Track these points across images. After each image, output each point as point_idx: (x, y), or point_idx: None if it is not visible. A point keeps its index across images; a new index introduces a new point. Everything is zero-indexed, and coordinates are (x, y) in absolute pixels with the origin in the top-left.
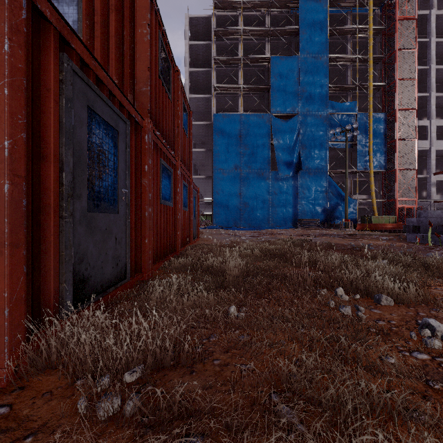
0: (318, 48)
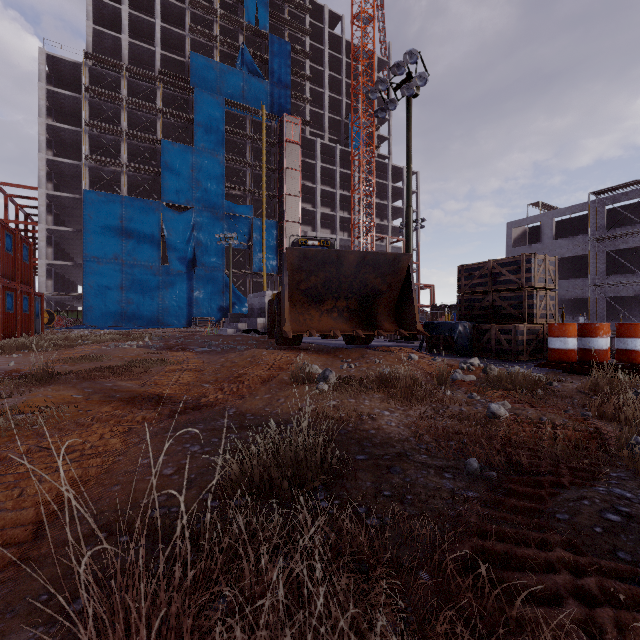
0: (214, 145)
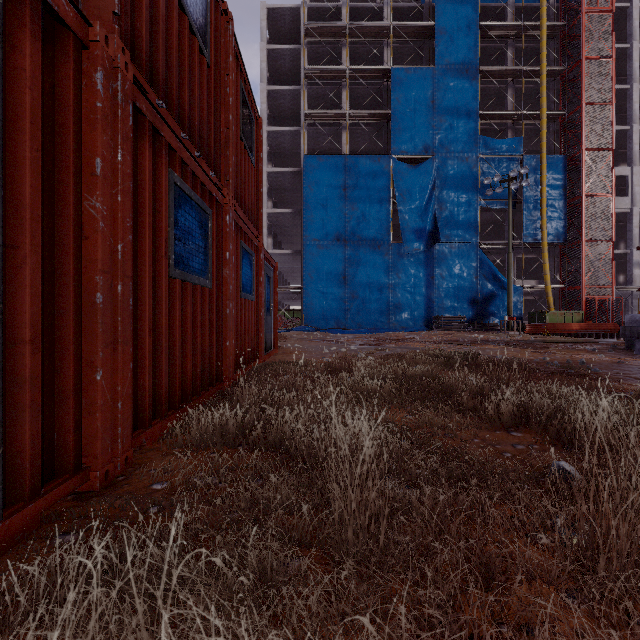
0: (463, 56)
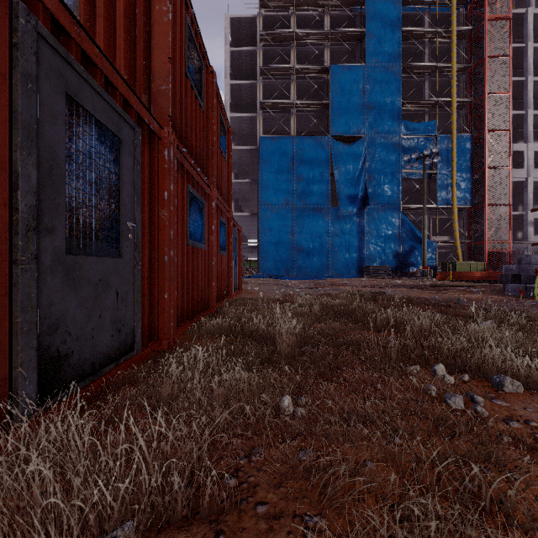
0: (388, 56)
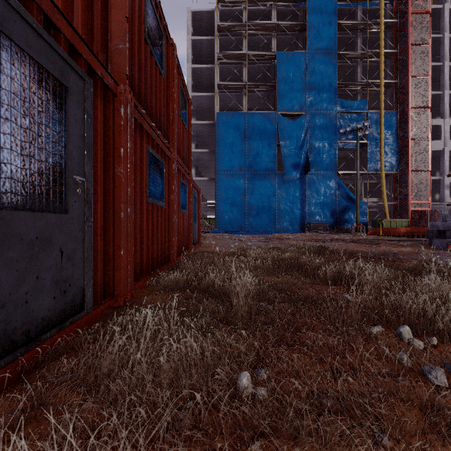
0: (326, 44)
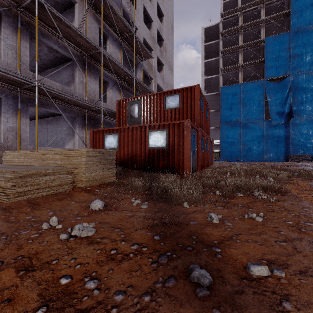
0: (309, 20)
